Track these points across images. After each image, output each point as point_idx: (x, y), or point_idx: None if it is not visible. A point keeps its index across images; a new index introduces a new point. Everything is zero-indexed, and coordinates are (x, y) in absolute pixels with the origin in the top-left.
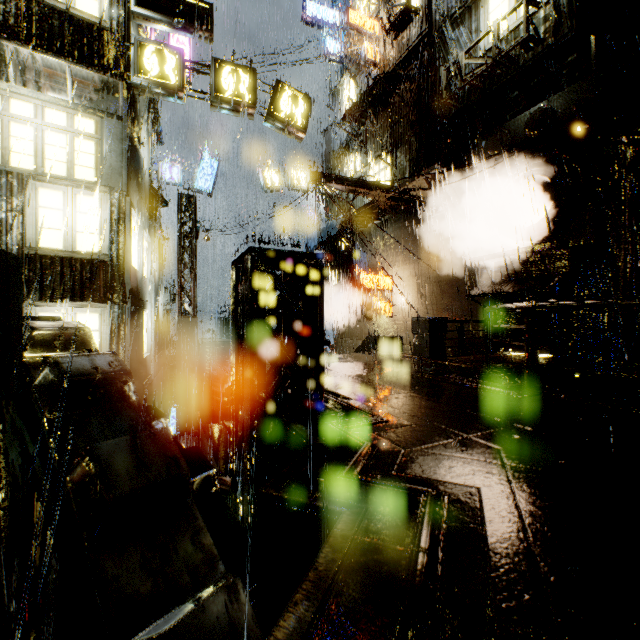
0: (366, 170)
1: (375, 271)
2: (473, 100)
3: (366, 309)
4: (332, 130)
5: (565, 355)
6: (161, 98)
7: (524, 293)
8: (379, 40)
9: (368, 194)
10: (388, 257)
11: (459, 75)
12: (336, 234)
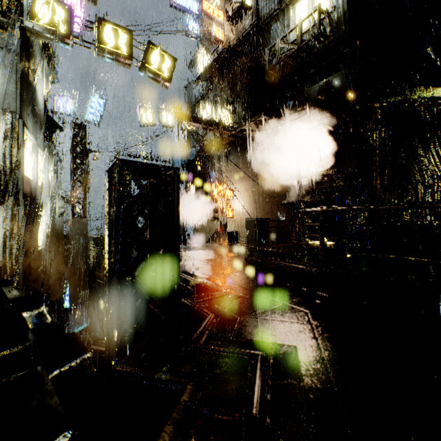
0: (215, 115)
1: (221, 186)
2: (285, 72)
3: (215, 212)
4: (191, 86)
5: (341, 242)
6: (52, 42)
7: (317, 202)
8: (224, 26)
9: (216, 131)
10: (230, 176)
11: (277, 54)
12: (194, 159)
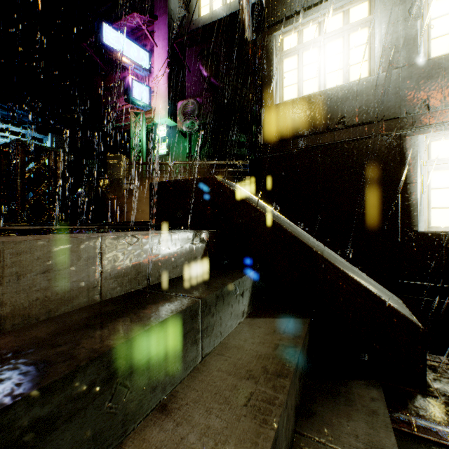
0: None
1: None
2: None
3: None
4: None
5: None
6: None
7: None
8: None
9: None
10: None
11: None
12: None
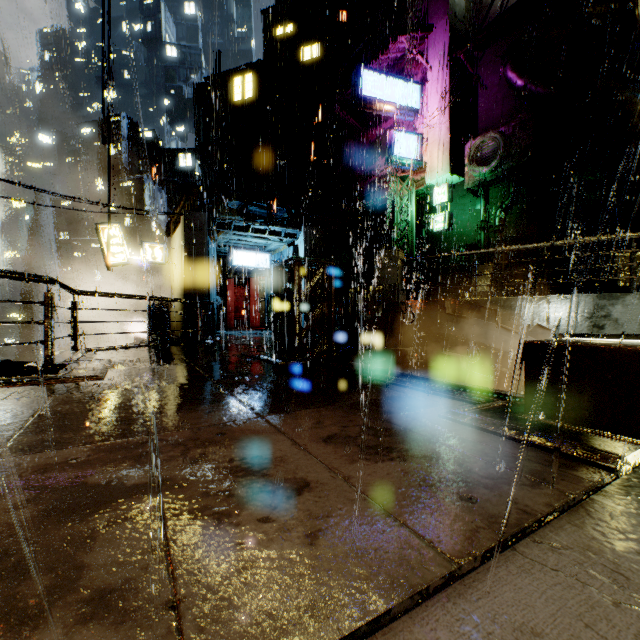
0: None
1: None
2: None
3: None
4: None
5: None
6: None
7: None
8: None
9: None
10: None
11: None
12: None
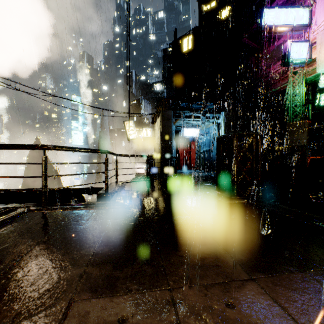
0: None
1: None
2: None
3: None
4: None
5: None
6: None
7: None
8: None
9: None
10: None
11: None
12: None
